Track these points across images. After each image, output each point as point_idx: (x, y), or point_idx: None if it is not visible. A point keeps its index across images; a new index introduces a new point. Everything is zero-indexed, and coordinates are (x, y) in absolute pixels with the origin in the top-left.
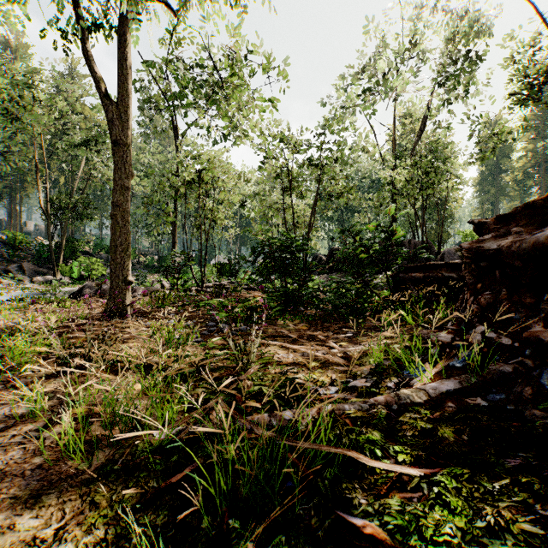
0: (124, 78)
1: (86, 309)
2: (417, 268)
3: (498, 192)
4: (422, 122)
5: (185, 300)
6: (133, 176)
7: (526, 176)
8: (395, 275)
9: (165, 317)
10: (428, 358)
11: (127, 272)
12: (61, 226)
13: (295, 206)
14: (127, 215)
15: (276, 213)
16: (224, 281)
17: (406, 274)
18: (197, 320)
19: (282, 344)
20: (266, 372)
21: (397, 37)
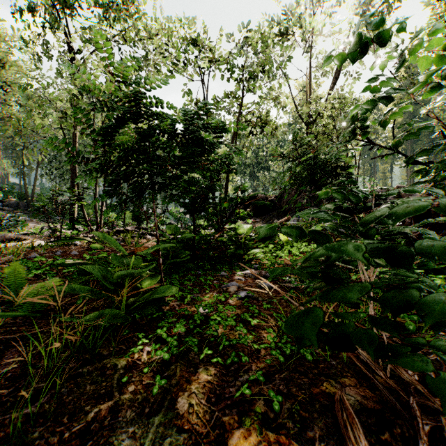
0: None
1: None
2: None
3: (376, 156)
4: (336, 71)
5: (20, 256)
6: None
7: None
8: None
9: None
10: None
11: None
12: None
13: None
14: None
15: None
16: (131, 226)
17: None
18: None
19: None
20: None
21: None
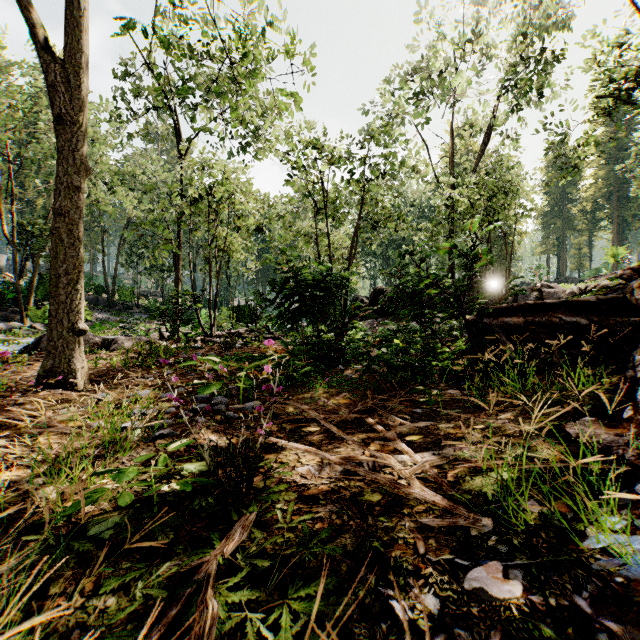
0: (72, 21)
1: (30, 370)
2: (512, 310)
3: (565, 225)
4: (485, 135)
5: (180, 356)
6: (87, 172)
7: (596, 207)
8: (475, 320)
9: (138, 383)
10: (636, 506)
11: (76, 316)
12: (32, 258)
13: (331, 236)
14: (76, 229)
15: (306, 242)
16: (241, 328)
17: (494, 319)
18: (184, 388)
19: (308, 451)
20: (274, 520)
21: (456, 28)
